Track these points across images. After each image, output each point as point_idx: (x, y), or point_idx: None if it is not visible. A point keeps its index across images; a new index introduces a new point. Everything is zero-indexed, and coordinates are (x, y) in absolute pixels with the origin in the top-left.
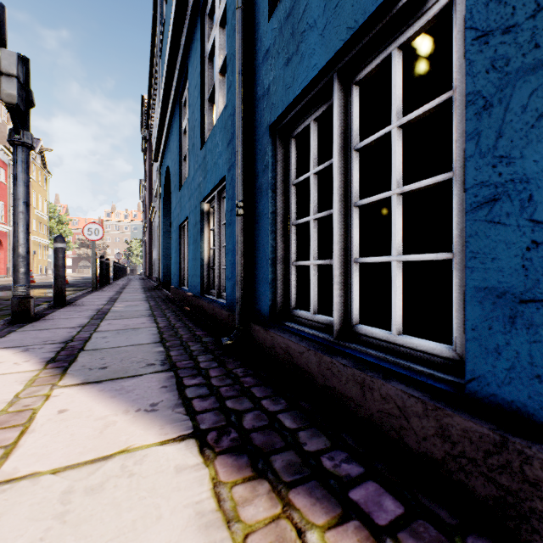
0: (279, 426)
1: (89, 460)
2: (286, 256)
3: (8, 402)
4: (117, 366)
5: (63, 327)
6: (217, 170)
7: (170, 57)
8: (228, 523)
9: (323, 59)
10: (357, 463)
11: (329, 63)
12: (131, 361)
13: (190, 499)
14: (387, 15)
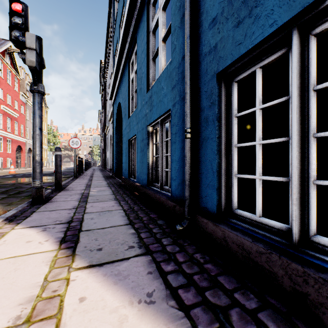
0: None
1: None
2: (228, 169)
3: (41, 286)
4: (108, 248)
5: (63, 208)
6: (162, 106)
7: (124, 34)
8: None
9: (285, 16)
10: None
11: (292, 18)
12: (116, 242)
13: None
14: None
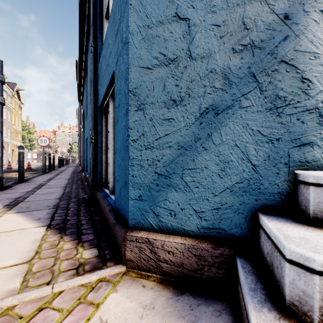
0: (79, 223)
1: (9, 231)
2: (107, 161)
3: None
4: (34, 207)
5: (18, 192)
6: None
7: (79, 52)
8: (42, 241)
9: (104, 91)
10: (93, 231)
11: (106, 93)
12: (41, 205)
13: (35, 237)
14: (114, 84)
